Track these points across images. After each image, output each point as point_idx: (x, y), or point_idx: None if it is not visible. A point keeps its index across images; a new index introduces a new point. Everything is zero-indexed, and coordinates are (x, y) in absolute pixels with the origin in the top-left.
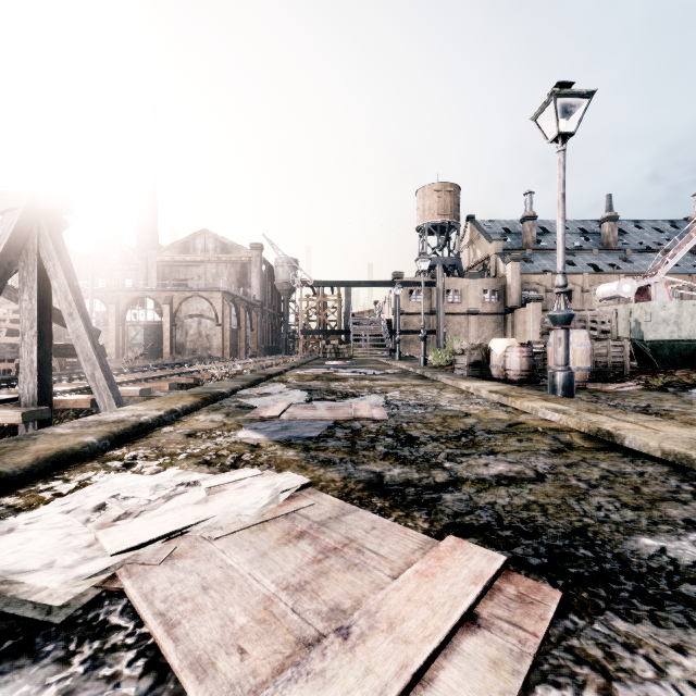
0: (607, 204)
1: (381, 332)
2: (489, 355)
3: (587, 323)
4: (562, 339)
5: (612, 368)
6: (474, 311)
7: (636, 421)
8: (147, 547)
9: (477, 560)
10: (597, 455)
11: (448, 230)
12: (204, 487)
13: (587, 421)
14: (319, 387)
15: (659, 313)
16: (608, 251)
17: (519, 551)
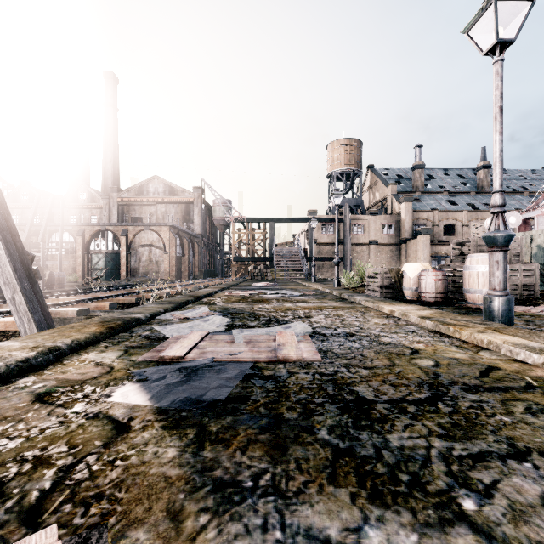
0: (482, 155)
1: (298, 259)
2: (401, 278)
3: None
4: (501, 262)
5: (523, 290)
6: (374, 242)
7: None
8: None
9: None
10: None
11: (353, 176)
12: None
13: None
14: (242, 310)
15: None
16: (483, 193)
17: None
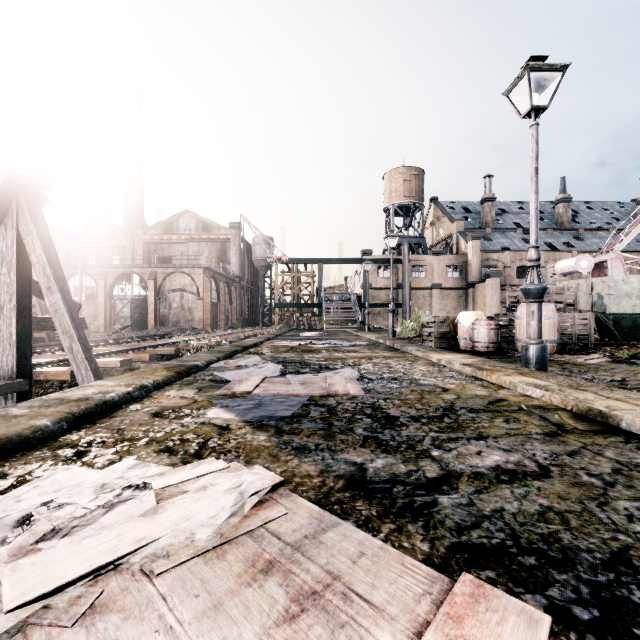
0: (561, 187)
1: (351, 305)
2: (457, 327)
3: (553, 297)
4: (535, 313)
5: (577, 340)
6: (438, 286)
7: (627, 399)
8: (62, 593)
9: (513, 624)
10: (597, 439)
11: (413, 210)
12: (158, 488)
13: (574, 399)
14: (293, 359)
15: (622, 287)
16: (562, 230)
17: (555, 595)
